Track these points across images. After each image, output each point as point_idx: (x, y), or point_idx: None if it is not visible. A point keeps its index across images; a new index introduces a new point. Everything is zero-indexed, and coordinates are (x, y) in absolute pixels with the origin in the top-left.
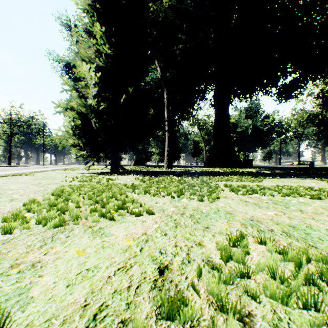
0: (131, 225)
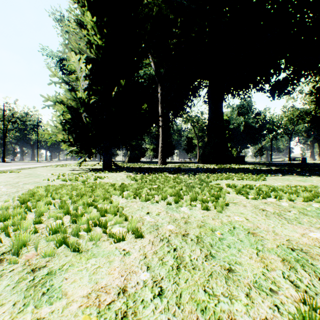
0: (104, 265)
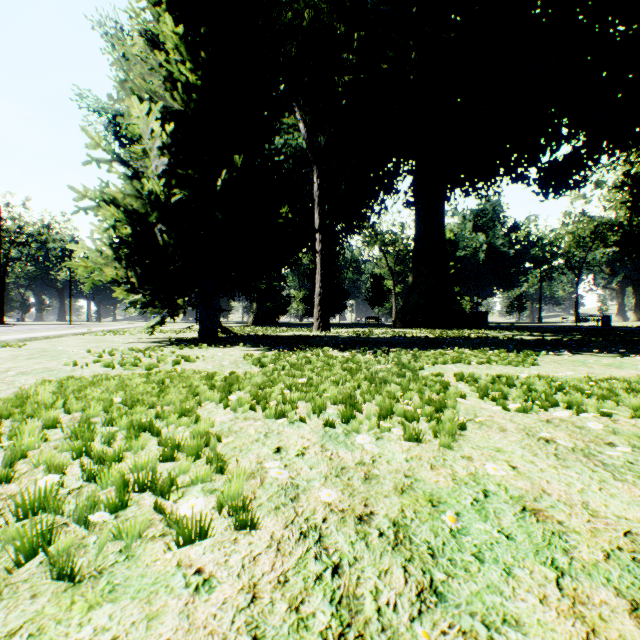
0: (130, 633)
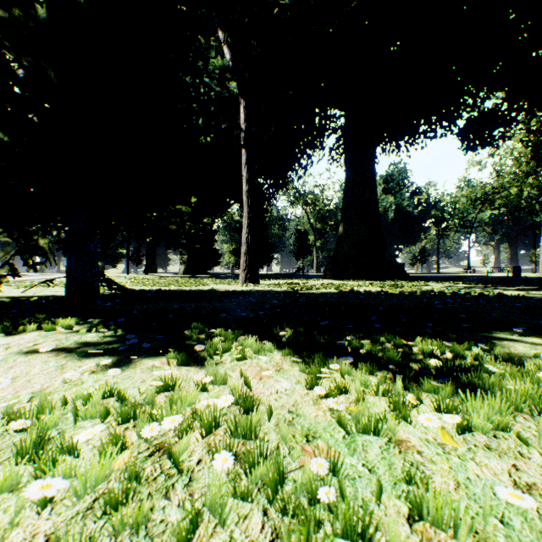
0: None
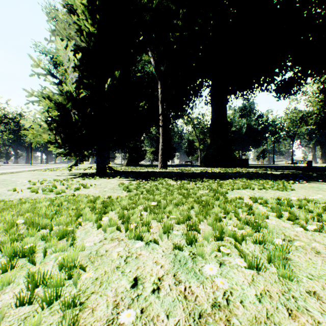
0: None
